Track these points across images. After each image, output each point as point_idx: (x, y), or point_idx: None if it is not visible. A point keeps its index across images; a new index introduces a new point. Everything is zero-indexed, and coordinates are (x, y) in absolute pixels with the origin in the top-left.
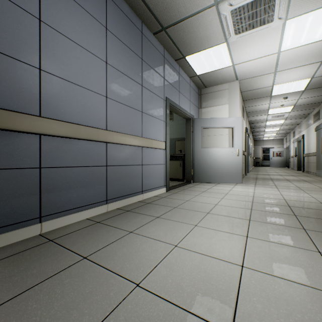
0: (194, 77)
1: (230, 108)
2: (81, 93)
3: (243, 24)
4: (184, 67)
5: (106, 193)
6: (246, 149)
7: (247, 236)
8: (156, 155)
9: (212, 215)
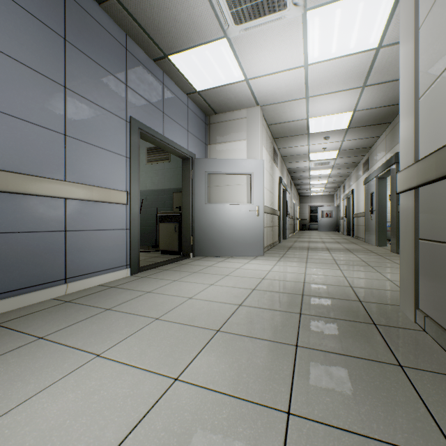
0: (194, 94)
1: (249, 146)
2: None
3: (243, 6)
4: (172, 75)
5: None
6: (280, 207)
7: (176, 379)
8: (106, 214)
9: (158, 324)
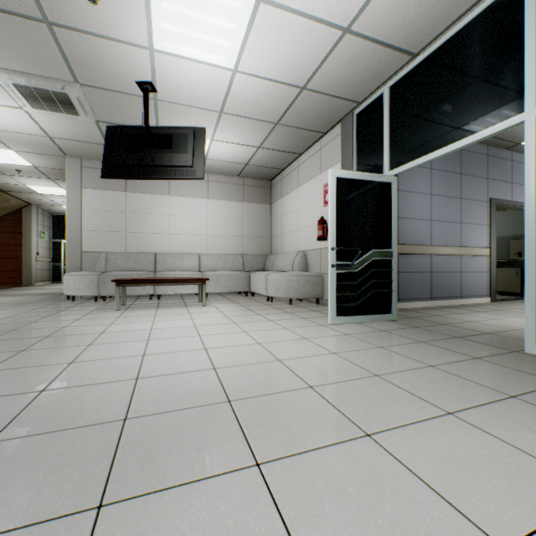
0: None
1: None
2: (416, 224)
3: None
4: (520, 150)
5: (430, 293)
6: None
7: None
8: (477, 263)
9: None
